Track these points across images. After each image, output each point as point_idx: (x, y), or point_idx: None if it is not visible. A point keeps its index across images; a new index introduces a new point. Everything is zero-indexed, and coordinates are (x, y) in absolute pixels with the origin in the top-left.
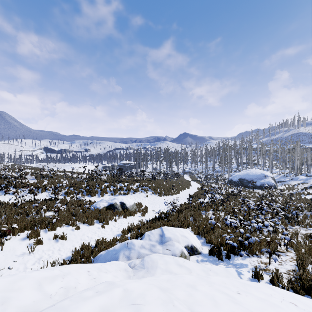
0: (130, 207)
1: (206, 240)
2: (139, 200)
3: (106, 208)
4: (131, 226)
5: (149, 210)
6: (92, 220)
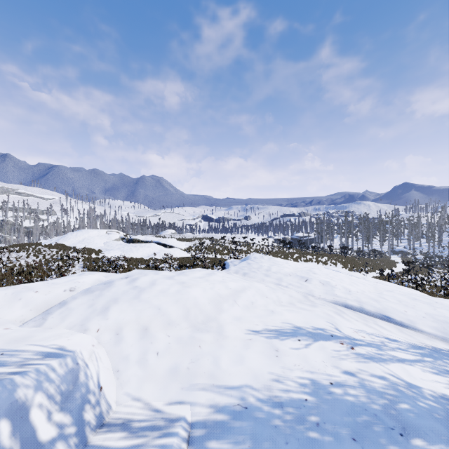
0: None
1: None
2: None
3: None
4: None
5: None
6: None
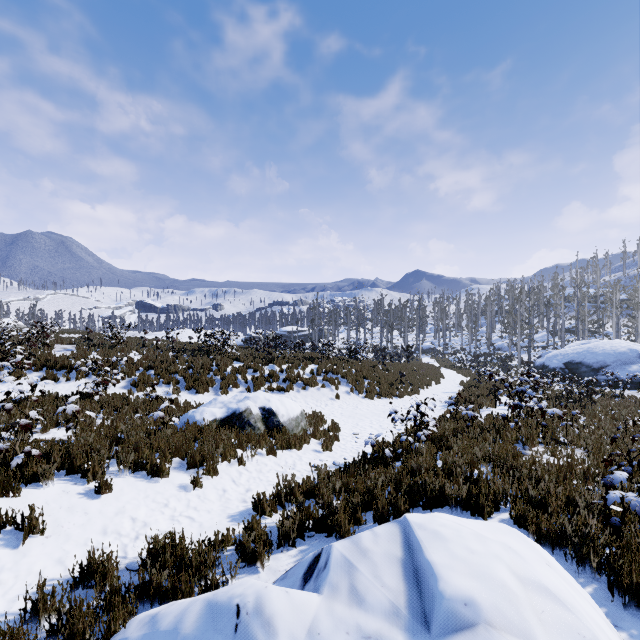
0: (289, 423)
1: (625, 595)
2: (318, 405)
3: (219, 423)
4: (285, 487)
5: (345, 435)
6: (163, 461)
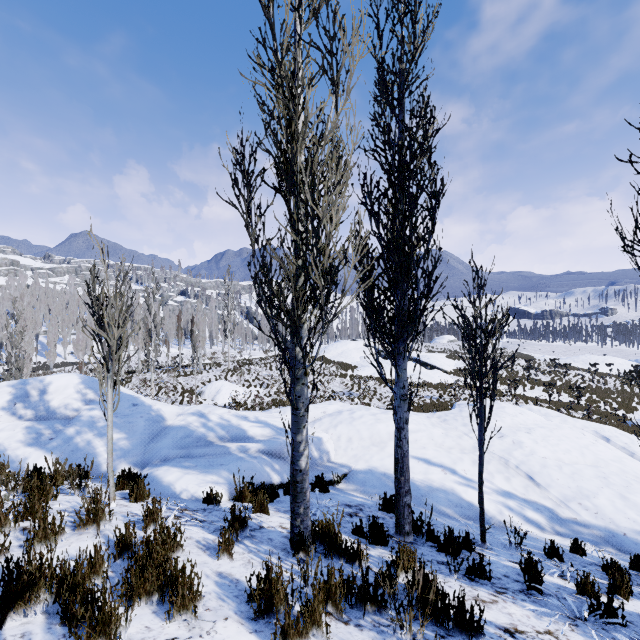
0: None
1: None
2: None
3: None
4: None
5: None
6: (629, 432)
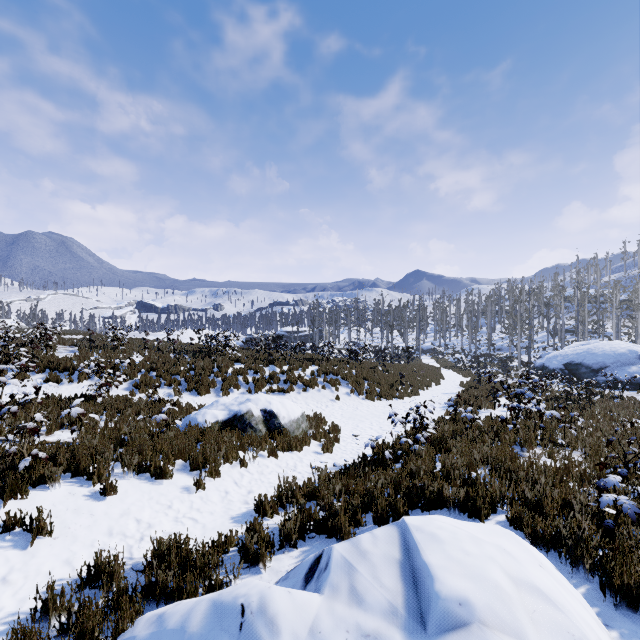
0: (290, 425)
1: (616, 595)
2: (318, 407)
3: (221, 425)
4: (287, 489)
5: (345, 436)
6: (166, 463)
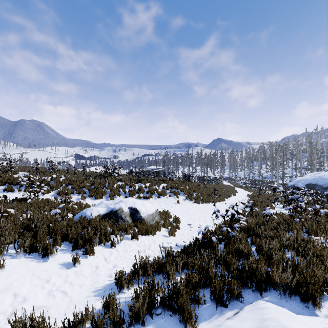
0: (147, 218)
1: None
2: (166, 207)
3: (102, 217)
4: (141, 266)
5: (183, 225)
6: (51, 245)
